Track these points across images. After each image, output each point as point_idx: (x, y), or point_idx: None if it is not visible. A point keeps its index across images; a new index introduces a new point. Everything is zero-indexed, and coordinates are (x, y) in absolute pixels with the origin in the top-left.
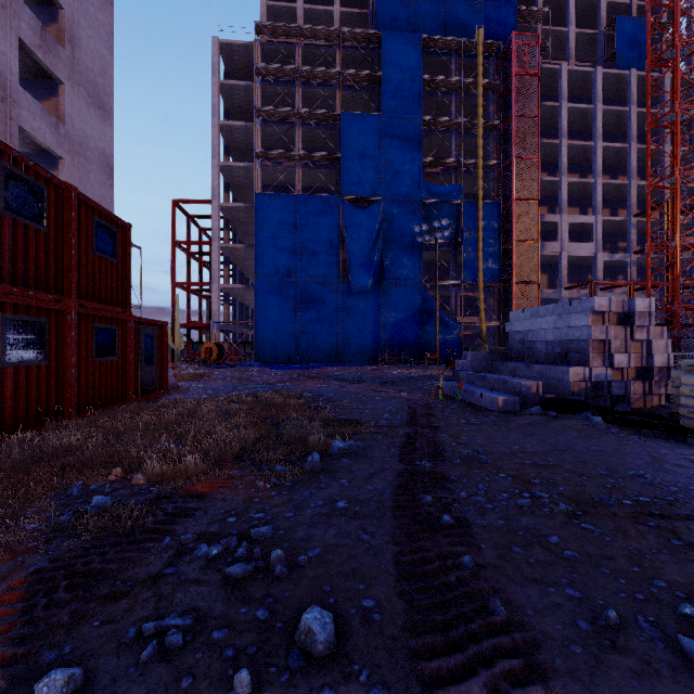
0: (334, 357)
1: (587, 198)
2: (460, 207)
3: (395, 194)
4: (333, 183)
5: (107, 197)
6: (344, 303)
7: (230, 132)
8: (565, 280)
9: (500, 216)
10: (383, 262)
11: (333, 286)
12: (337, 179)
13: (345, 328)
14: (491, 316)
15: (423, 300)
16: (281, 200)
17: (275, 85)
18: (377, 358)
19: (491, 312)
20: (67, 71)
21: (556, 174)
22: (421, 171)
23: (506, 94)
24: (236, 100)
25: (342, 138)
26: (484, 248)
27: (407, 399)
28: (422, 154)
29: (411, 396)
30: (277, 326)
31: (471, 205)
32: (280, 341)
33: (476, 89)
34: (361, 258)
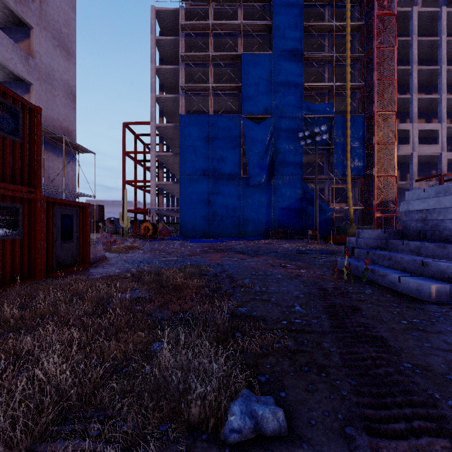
0: (237, 233)
1: (431, 112)
2: (332, 120)
3: (282, 112)
4: (236, 108)
5: (71, 116)
6: (244, 193)
7: (163, 74)
8: (416, 174)
9: (364, 125)
10: (273, 163)
11: (236, 181)
12: (239, 103)
13: (245, 211)
14: (356, 202)
15: (303, 191)
16: (198, 119)
17: (195, 37)
18: (269, 234)
19: (356, 199)
20: (36, 18)
21: (406, 93)
22: (302, 94)
23: (368, 33)
24: (168, 51)
25: (242, 72)
26: (351, 151)
27: (311, 280)
28: (303, 81)
29: (312, 274)
30: (195, 211)
31: (341, 118)
32: (197, 221)
33: (344, 30)
34: (257, 160)
